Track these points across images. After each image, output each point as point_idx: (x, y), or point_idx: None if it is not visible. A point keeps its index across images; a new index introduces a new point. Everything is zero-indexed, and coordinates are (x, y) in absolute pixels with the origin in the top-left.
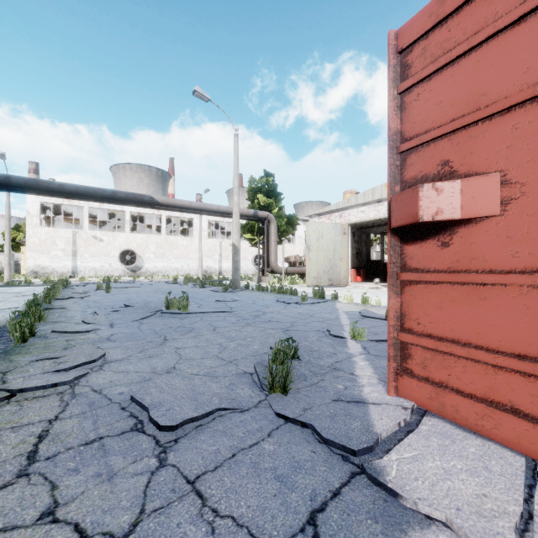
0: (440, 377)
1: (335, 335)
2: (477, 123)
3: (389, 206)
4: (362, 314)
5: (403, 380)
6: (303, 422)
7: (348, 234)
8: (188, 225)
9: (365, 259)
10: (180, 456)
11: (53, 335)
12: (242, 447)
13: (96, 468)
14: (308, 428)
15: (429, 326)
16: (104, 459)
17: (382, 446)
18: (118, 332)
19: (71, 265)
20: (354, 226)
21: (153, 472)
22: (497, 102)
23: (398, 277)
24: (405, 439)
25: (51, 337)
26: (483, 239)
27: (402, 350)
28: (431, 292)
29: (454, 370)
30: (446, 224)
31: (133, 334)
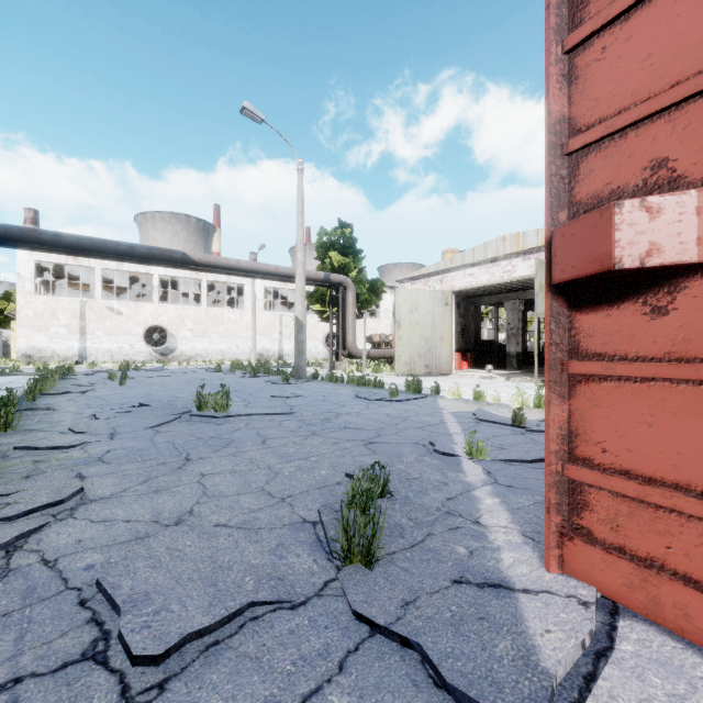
0: (649, 548)
1: (443, 452)
2: None
3: (549, 246)
4: (477, 417)
5: (575, 547)
6: (403, 637)
7: (451, 306)
8: (238, 294)
9: (473, 338)
10: None
11: (17, 453)
12: (288, 702)
13: None
14: (414, 650)
15: (627, 456)
16: None
17: (558, 696)
18: (118, 447)
19: (79, 346)
20: (458, 295)
21: None
22: None
23: (565, 369)
24: (600, 679)
25: (13, 456)
26: None
27: (571, 493)
28: (630, 397)
29: (678, 539)
30: (662, 273)
31: (140, 451)
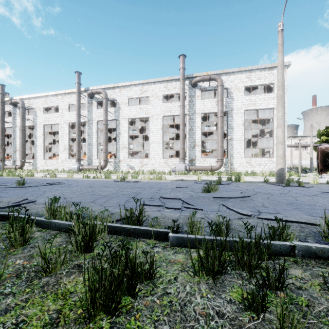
0: None
1: None
2: None
3: None
4: None
5: None
6: None
7: None
8: None
9: None
10: None
11: None
12: None
13: None
14: None
15: None
16: None
17: None
18: None
19: None
20: None
21: None
22: None
23: None
24: None
25: None
26: None
27: None
28: None
29: None
30: None
31: None
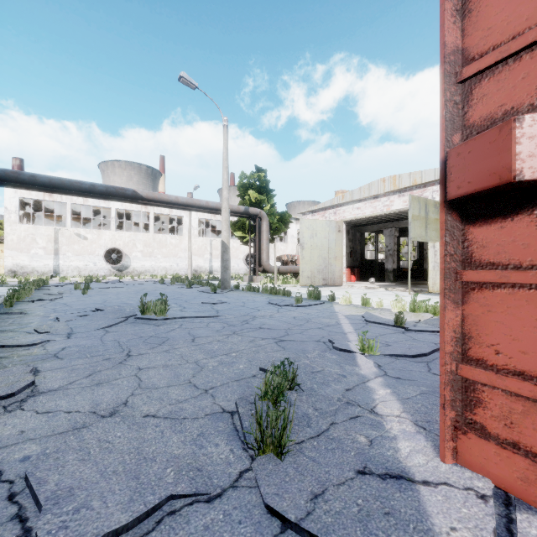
0: None
1: (341, 349)
2: None
3: (444, 165)
4: (366, 319)
5: (469, 440)
6: (313, 535)
7: (343, 232)
8: (178, 224)
9: (359, 258)
10: None
11: None
12: None
13: None
14: None
15: (521, 358)
16: None
17: None
18: (72, 345)
19: (53, 264)
20: (348, 224)
21: None
22: None
23: (459, 277)
24: None
25: None
26: None
27: (464, 391)
28: (525, 303)
29: None
30: None
31: (89, 348)
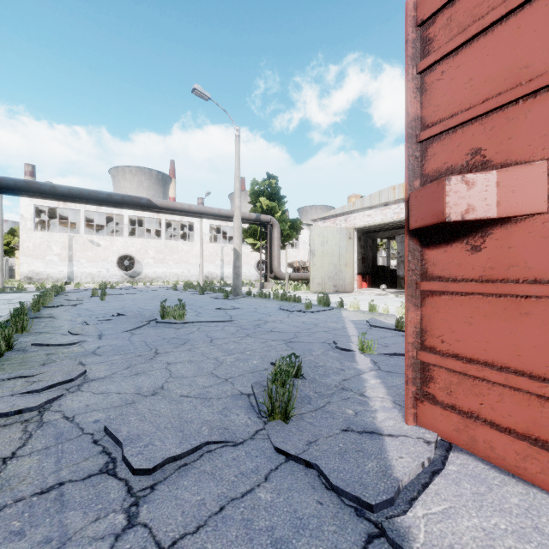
0: (470, 405)
1: (342, 348)
2: (517, 101)
3: (407, 204)
4: (370, 324)
5: (424, 407)
6: (307, 461)
7: (354, 239)
8: (189, 230)
9: (371, 264)
10: (154, 511)
11: (33, 348)
12: (233, 497)
13: (46, 530)
14: (314, 469)
15: (456, 345)
16: (59, 516)
17: (404, 494)
18: (105, 344)
19: (67, 270)
20: (359, 230)
21: (117, 536)
22: (543, 74)
23: (418, 287)
24: (431, 484)
25: (31, 350)
26: (525, 242)
27: (422, 371)
28: (458, 305)
29: (487, 398)
30: (477, 224)
31: (121, 347)
